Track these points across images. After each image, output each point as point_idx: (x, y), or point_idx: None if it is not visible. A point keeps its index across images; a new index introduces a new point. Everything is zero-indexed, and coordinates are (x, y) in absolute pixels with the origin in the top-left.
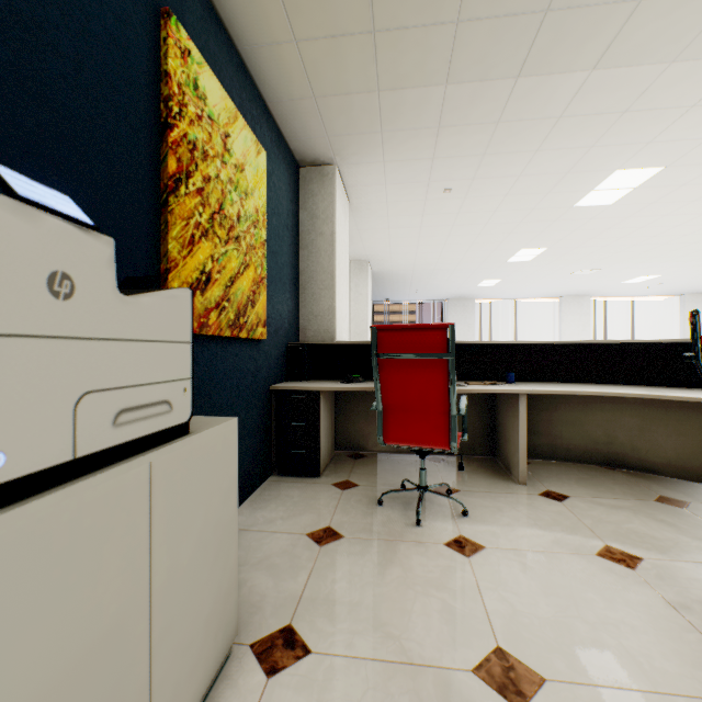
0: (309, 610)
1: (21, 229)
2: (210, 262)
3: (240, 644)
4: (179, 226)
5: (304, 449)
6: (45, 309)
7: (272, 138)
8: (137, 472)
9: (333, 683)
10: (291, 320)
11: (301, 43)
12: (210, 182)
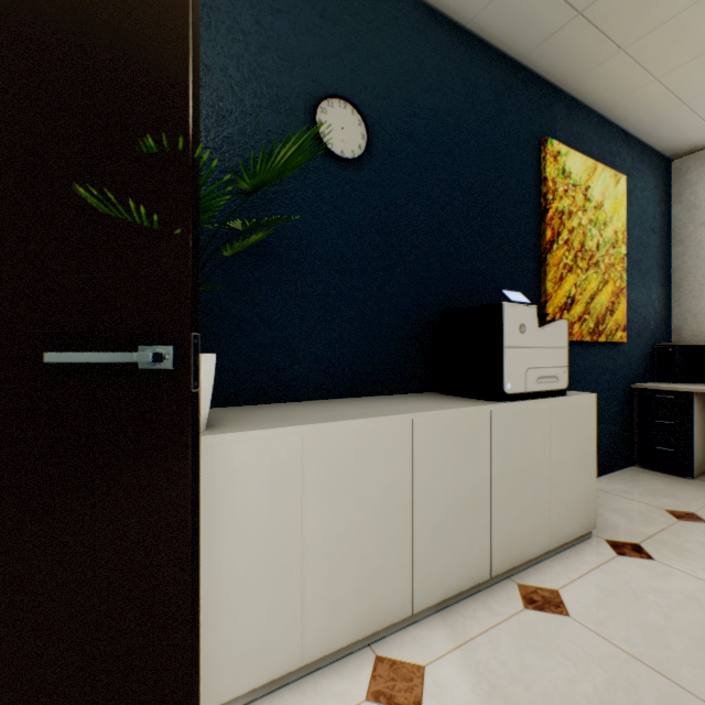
0: (657, 544)
1: (513, 312)
2: (572, 289)
3: (597, 536)
4: (551, 271)
5: (670, 447)
6: (518, 338)
7: (632, 157)
8: (544, 405)
9: (670, 577)
10: (657, 322)
11: (660, 77)
12: (572, 232)
